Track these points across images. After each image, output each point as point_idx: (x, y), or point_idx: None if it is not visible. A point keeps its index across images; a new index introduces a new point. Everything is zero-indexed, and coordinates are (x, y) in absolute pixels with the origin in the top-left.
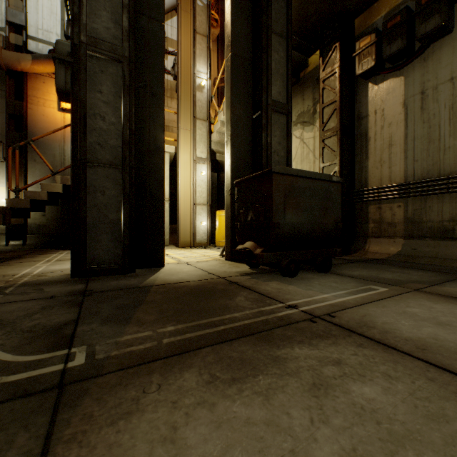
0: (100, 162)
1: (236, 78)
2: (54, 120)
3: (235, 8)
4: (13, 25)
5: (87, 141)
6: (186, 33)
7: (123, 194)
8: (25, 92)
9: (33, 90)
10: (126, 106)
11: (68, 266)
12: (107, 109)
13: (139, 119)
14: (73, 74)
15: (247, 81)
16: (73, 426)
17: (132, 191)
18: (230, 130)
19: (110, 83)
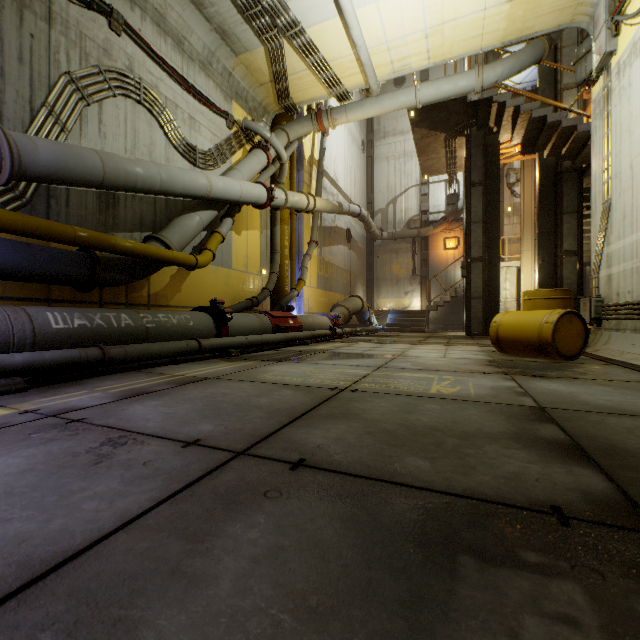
0: (474, 298)
1: (541, 243)
2: (441, 256)
3: (540, 207)
4: (422, 211)
5: (470, 291)
6: (527, 183)
7: (482, 308)
8: (428, 245)
9: (431, 242)
10: (483, 277)
11: (461, 334)
12: (477, 279)
13: (489, 277)
14: (466, 271)
15: (549, 241)
16: (477, 339)
17: (485, 306)
18: (537, 270)
19: (478, 270)
